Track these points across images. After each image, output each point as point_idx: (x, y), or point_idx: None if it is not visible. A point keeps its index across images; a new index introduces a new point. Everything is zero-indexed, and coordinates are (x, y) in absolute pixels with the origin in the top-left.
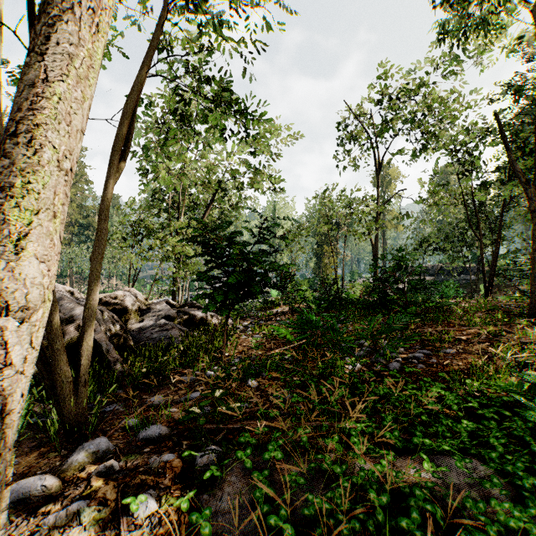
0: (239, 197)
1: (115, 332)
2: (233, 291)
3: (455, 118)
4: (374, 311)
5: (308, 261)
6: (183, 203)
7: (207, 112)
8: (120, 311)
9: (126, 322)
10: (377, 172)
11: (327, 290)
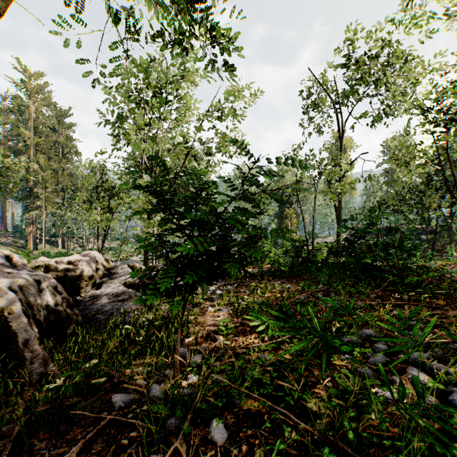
0: (208, 162)
1: (55, 307)
2: (186, 270)
3: (418, 82)
4: (357, 279)
5: (270, 223)
6: (156, 168)
7: (176, 78)
8: (73, 277)
9: (81, 290)
10: (340, 136)
11: (298, 252)
